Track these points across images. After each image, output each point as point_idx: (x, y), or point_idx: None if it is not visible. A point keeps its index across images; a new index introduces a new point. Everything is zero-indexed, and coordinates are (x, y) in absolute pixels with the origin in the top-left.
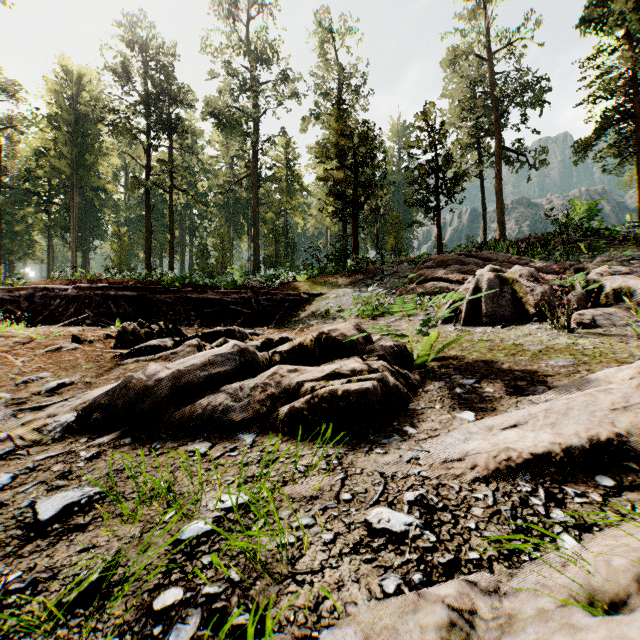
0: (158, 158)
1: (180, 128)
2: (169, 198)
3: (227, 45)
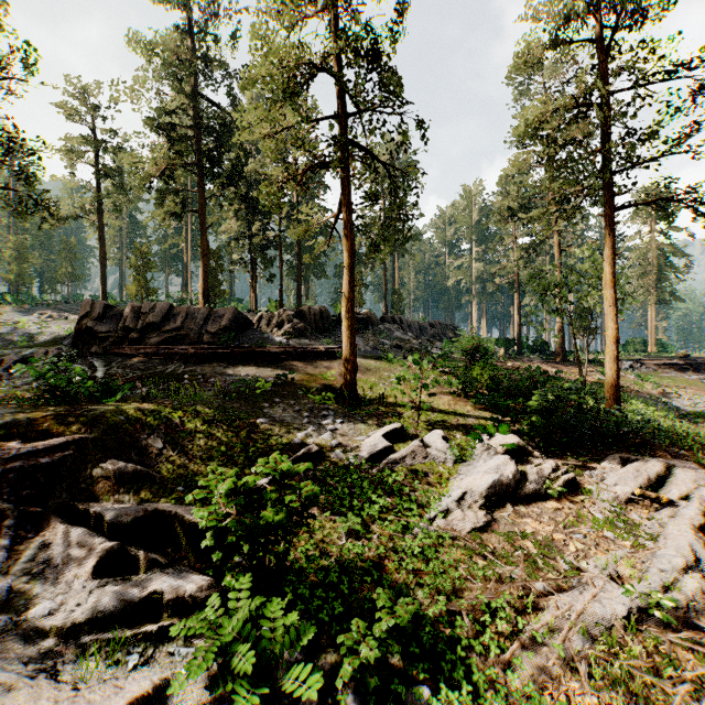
0: None
1: None
2: None
3: None
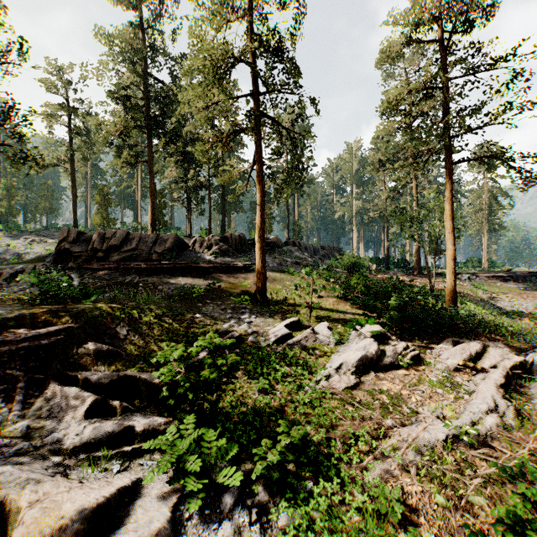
0: None
1: None
2: None
3: None
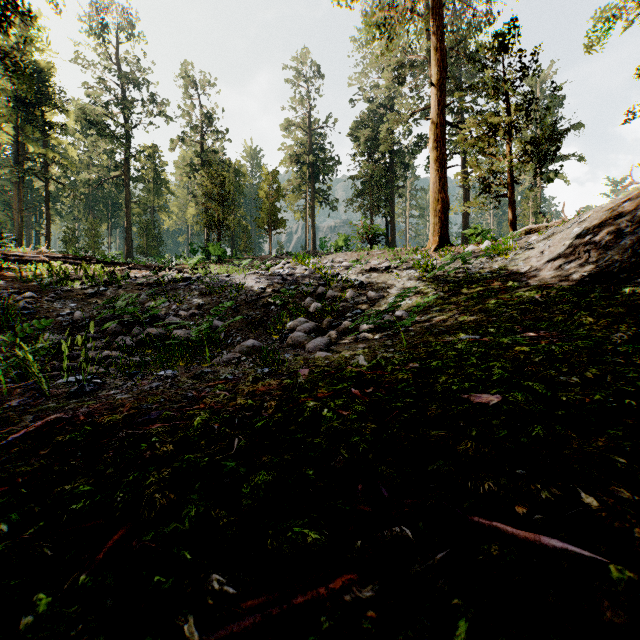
0: (39, 152)
1: (61, 129)
2: (46, 187)
3: (105, 66)
